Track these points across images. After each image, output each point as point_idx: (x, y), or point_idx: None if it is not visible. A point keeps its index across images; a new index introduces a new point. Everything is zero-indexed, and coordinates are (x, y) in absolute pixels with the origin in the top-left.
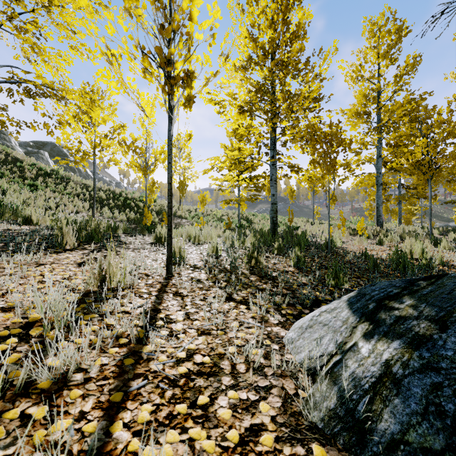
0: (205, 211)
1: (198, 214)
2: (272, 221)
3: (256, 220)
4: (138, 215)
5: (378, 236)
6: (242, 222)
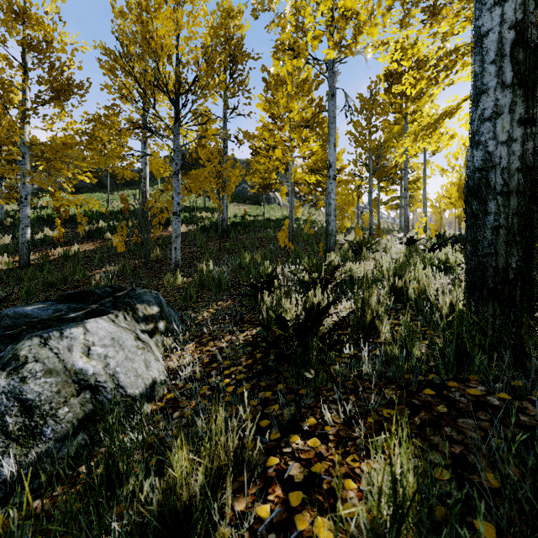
0: None
1: None
2: None
3: None
4: None
5: None
6: None
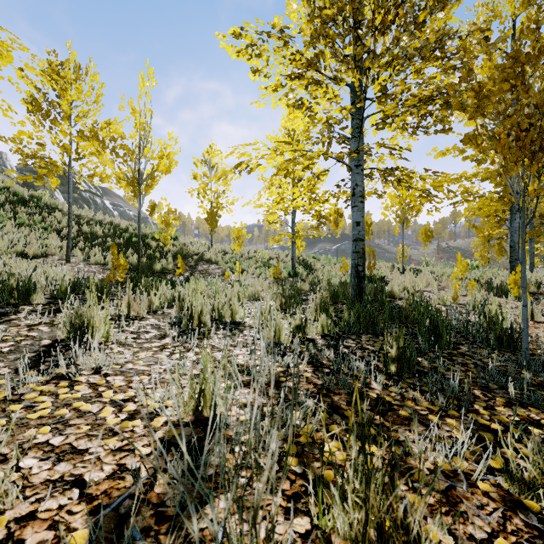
0: (246, 253)
1: (235, 256)
2: (356, 273)
3: (319, 265)
4: (144, 259)
5: None
6: (298, 269)
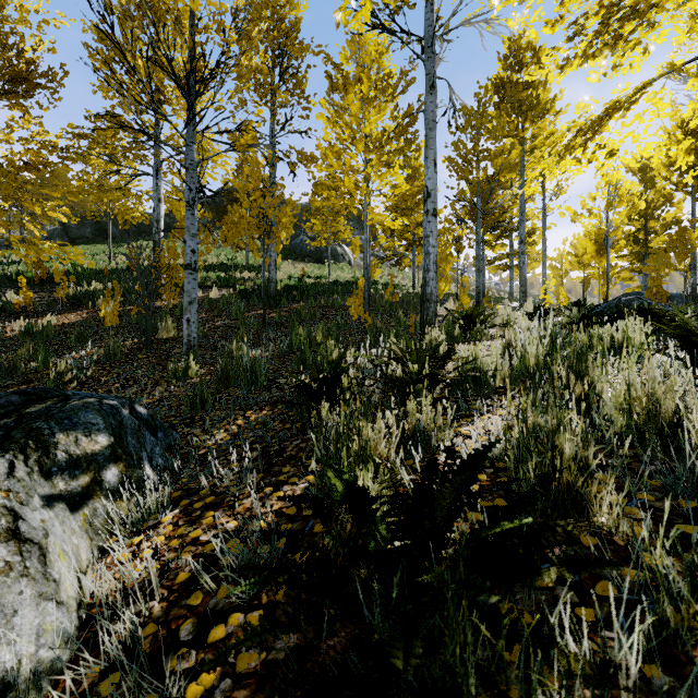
0: None
1: None
2: None
3: None
4: None
5: None
6: None
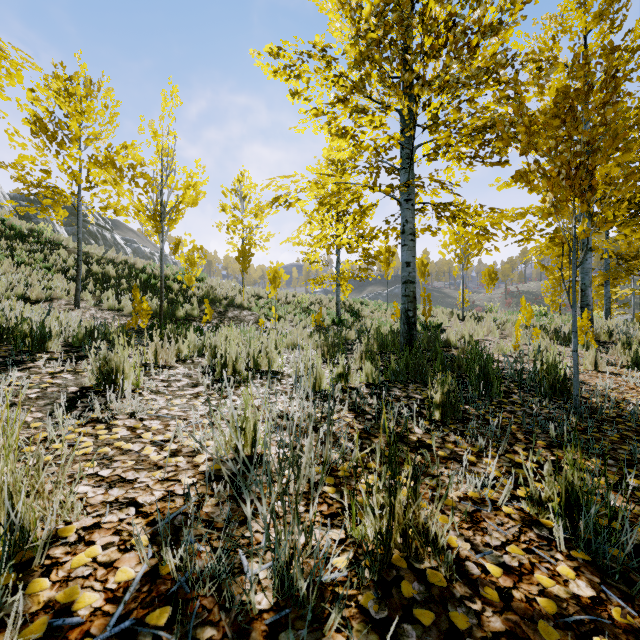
0: (284, 297)
1: (271, 301)
2: (405, 319)
3: (367, 312)
4: (165, 304)
5: (614, 348)
6: (343, 315)
